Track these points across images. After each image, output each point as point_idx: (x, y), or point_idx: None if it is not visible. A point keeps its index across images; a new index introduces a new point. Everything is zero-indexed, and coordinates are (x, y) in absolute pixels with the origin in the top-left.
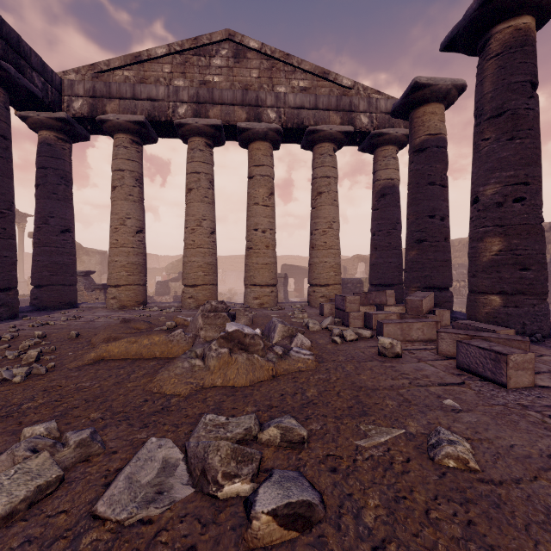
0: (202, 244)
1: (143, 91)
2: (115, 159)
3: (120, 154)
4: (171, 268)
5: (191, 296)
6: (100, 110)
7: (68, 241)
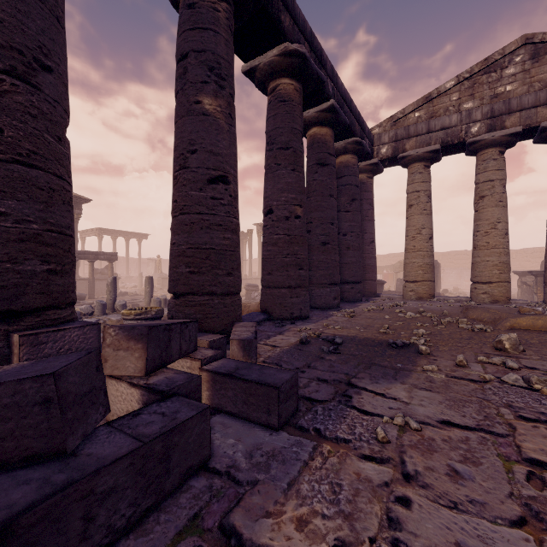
0: (497, 245)
1: (436, 124)
2: (412, 184)
3: (416, 179)
4: (399, 266)
5: (484, 292)
6: (400, 150)
7: (373, 249)
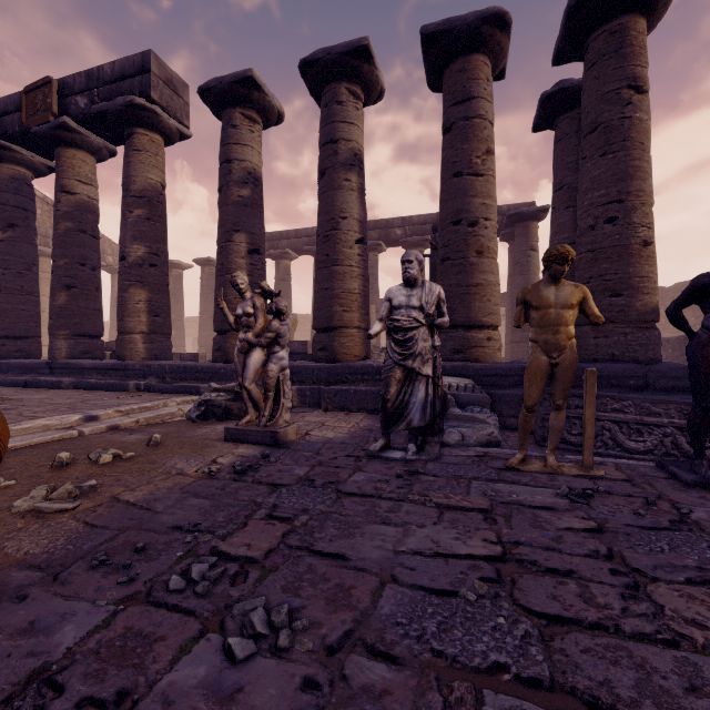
0: None
1: None
2: None
3: None
4: None
5: None
6: None
7: None
